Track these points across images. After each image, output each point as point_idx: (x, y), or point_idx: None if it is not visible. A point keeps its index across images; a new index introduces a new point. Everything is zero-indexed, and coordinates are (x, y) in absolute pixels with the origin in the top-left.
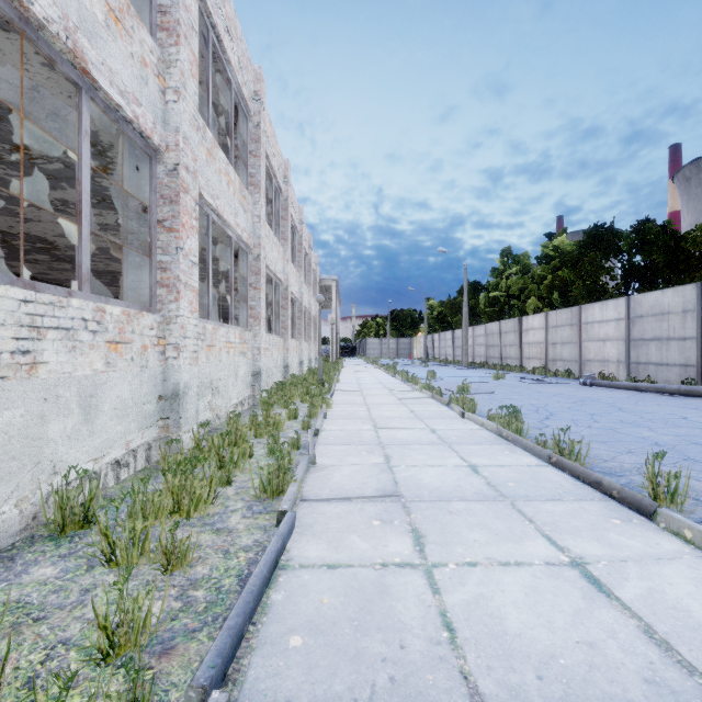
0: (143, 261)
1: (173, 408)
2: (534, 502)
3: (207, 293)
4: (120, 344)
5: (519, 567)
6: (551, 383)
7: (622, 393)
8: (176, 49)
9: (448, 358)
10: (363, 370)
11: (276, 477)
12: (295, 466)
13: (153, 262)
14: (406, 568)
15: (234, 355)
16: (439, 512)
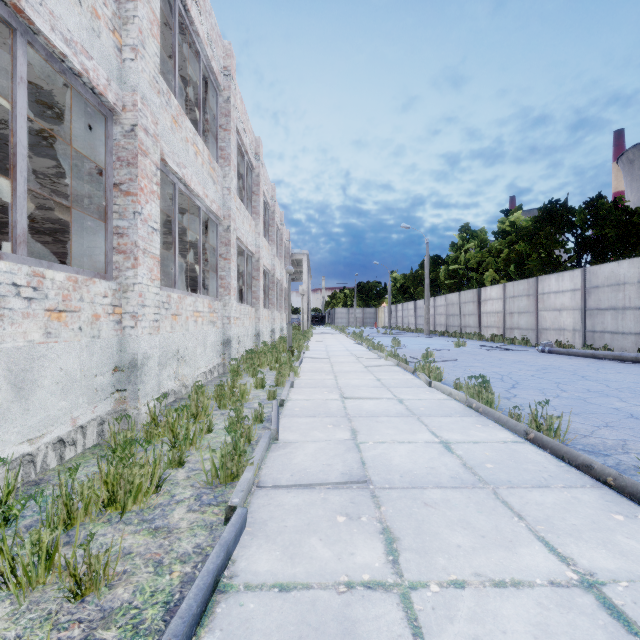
0: (99, 226)
1: (131, 380)
2: (519, 490)
3: (173, 262)
4: (64, 313)
5: (518, 590)
6: (510, 350)
7: (581, 360)
8: (133, 5)
9: (410, 326)
10: (332, 337)
11: (231, 460)
12: (256, 443)
13: (108, 227)
14: (377, 591)
15: (202, 324)
16: (413, 504)
